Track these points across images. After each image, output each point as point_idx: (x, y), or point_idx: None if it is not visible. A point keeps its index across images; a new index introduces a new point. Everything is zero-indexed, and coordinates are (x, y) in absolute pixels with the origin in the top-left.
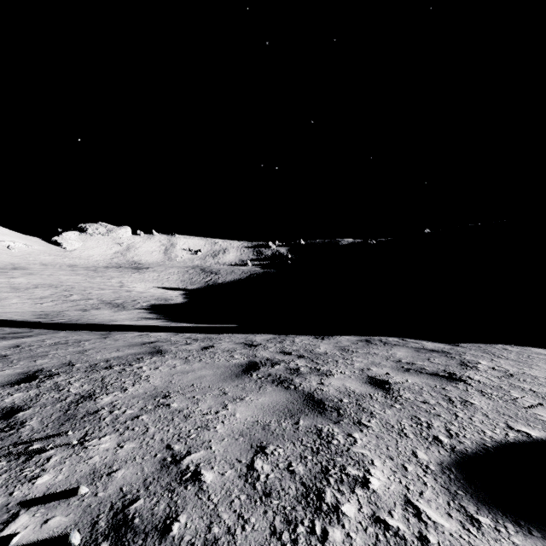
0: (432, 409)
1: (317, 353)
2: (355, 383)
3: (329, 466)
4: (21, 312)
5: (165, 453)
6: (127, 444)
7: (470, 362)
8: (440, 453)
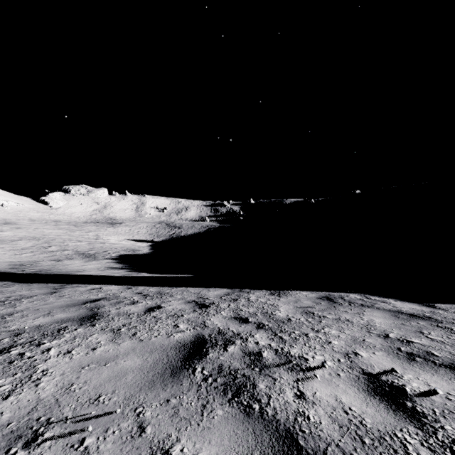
0: None
1: (279, 320)
2: (353, 394)
3: None
4: None
5: None
6: None
7: None
8: None
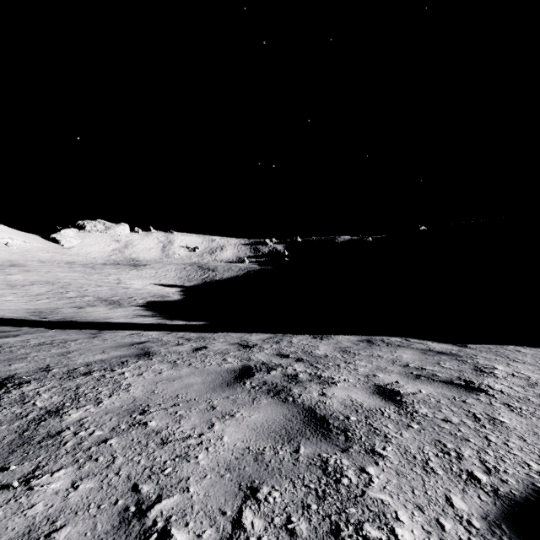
0: (458, 431)
1: (317, 356)
2: (361, 394)
3: (341, 522)
4: (15, 309)
5: (129, 498)
6: (84, 482)
7: (485, 366)
8: (481, 499)
